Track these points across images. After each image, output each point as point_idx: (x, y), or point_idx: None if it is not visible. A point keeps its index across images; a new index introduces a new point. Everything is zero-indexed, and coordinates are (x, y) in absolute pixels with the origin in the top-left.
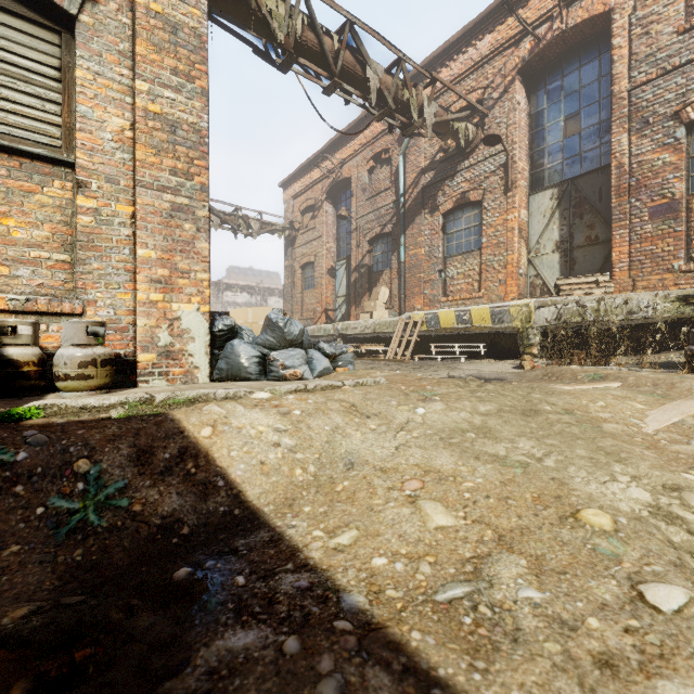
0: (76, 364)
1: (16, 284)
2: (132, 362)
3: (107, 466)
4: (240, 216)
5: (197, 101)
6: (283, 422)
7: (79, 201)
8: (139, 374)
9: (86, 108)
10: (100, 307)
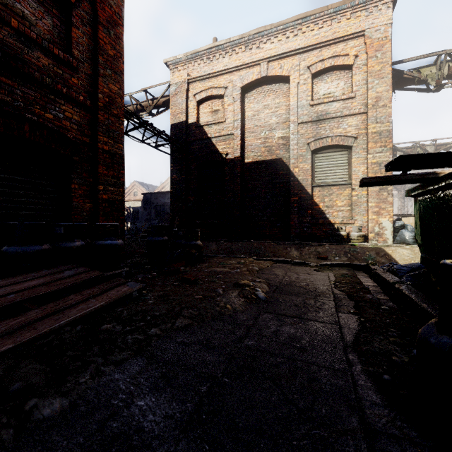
0: (356, 236)
1: (338, 216)
2: (367, 236)
3: (371, 254)
4: (417, 146)
5: (388, 152)
6: (411, 252)
7: (353, 193)
8: (369, 240)
9: (354, 168)
10: (358, 221)
